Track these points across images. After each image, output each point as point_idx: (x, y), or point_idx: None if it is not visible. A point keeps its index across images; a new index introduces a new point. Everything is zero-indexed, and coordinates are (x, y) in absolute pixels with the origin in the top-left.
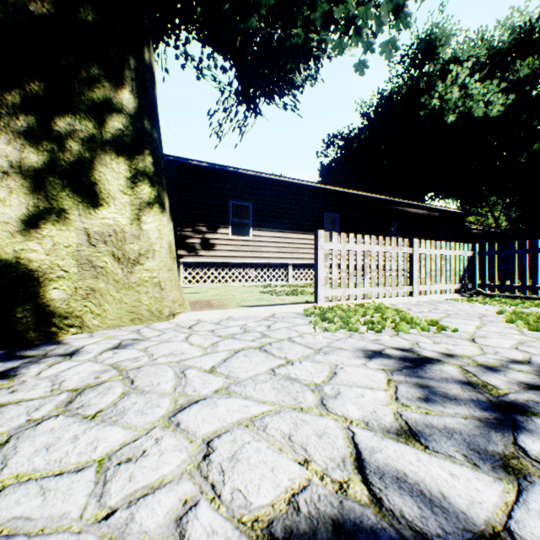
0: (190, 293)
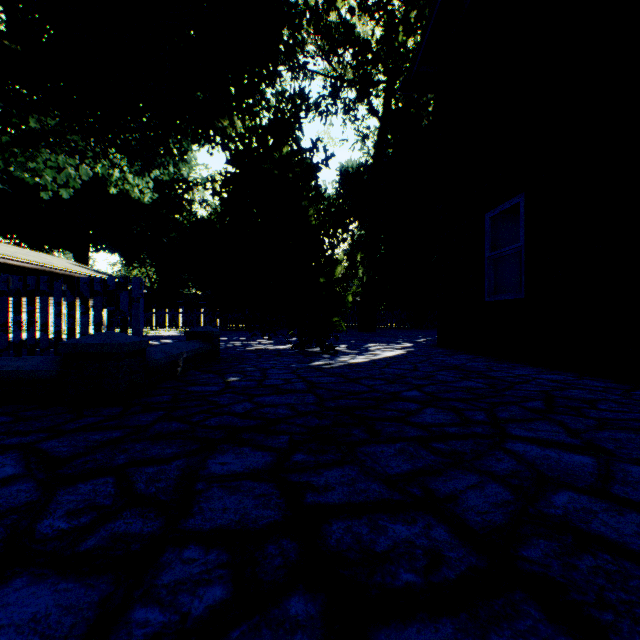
0: None
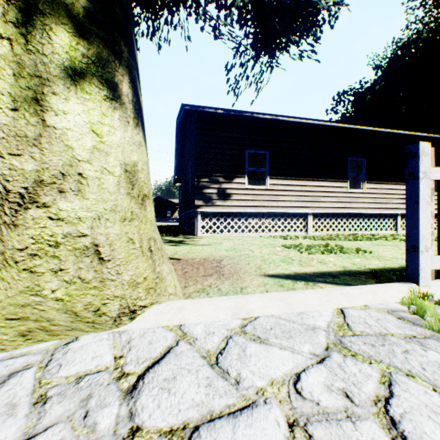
0: (202, 245)
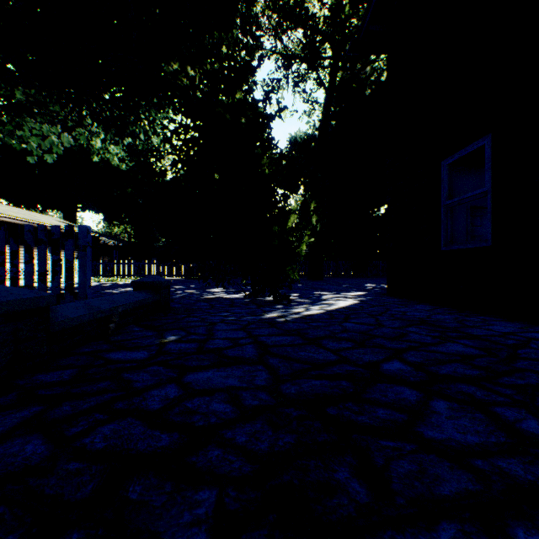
0: None
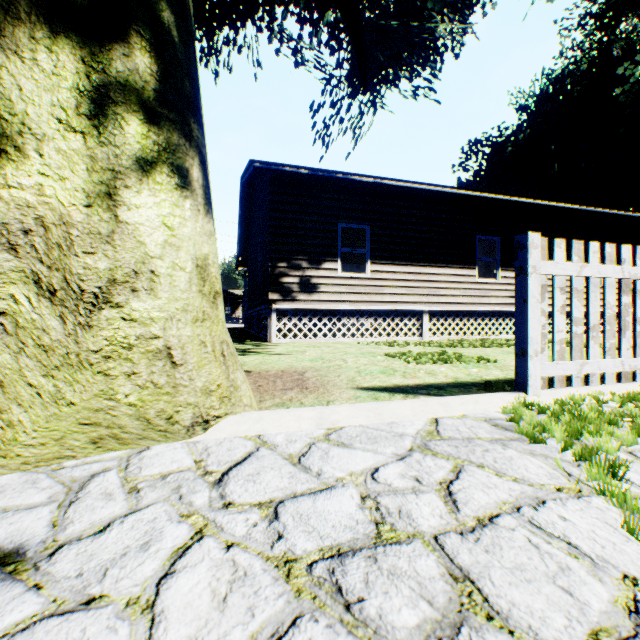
0: (279, 354)
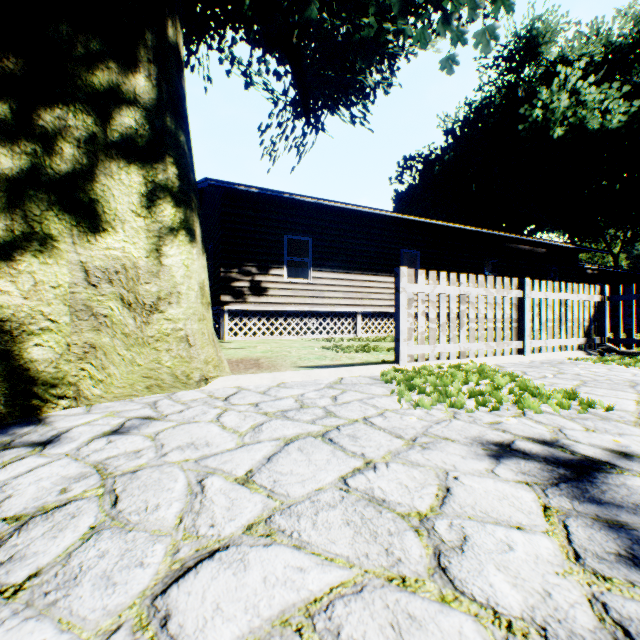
0: (235, 348)
